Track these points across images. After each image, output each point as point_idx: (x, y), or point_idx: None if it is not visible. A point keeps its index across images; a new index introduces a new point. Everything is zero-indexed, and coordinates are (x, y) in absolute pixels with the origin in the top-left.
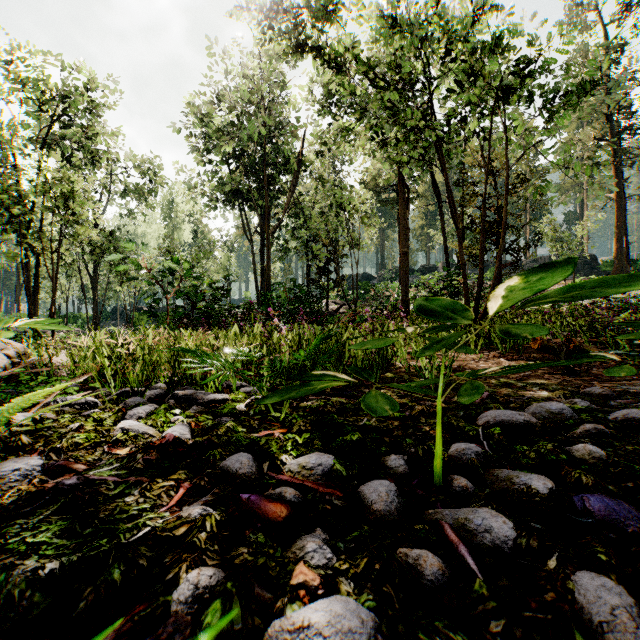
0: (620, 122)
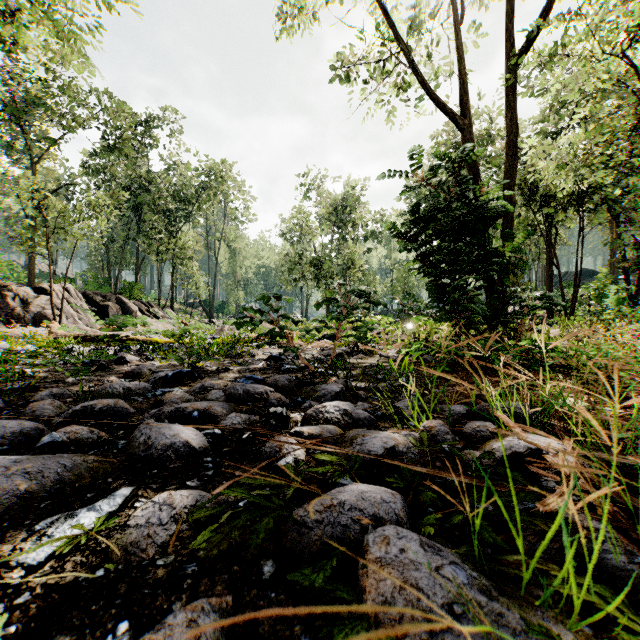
0: None
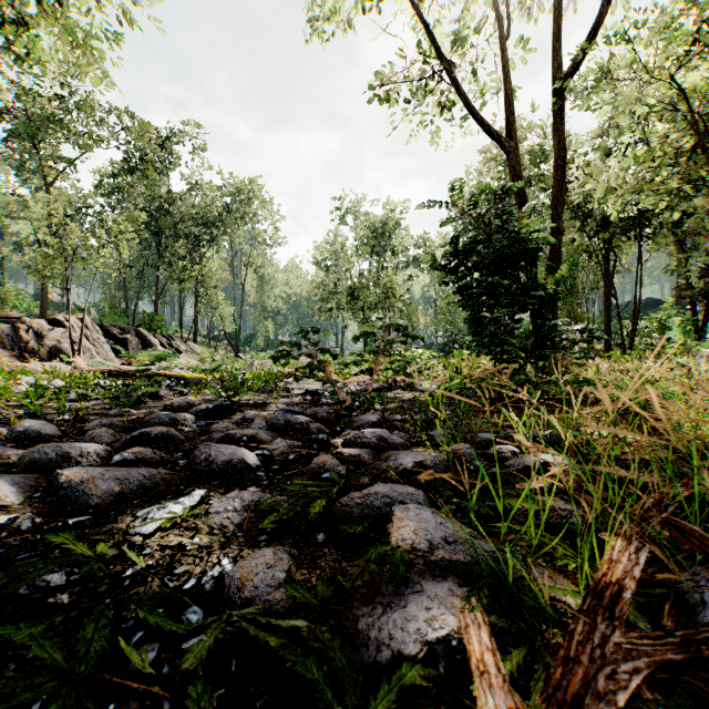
0: None
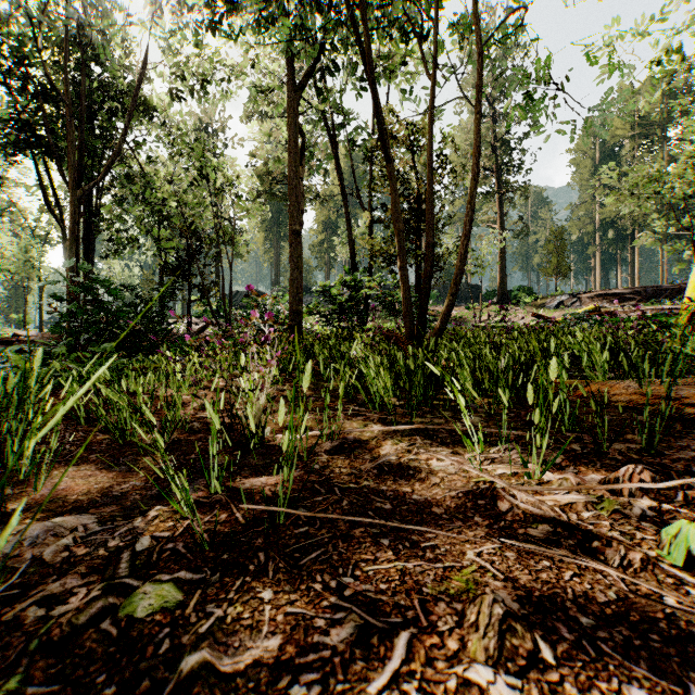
0: (501, 159)
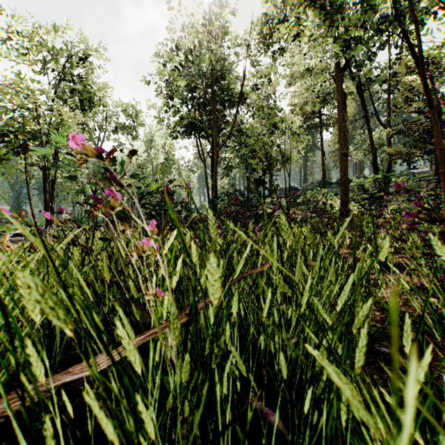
0: None
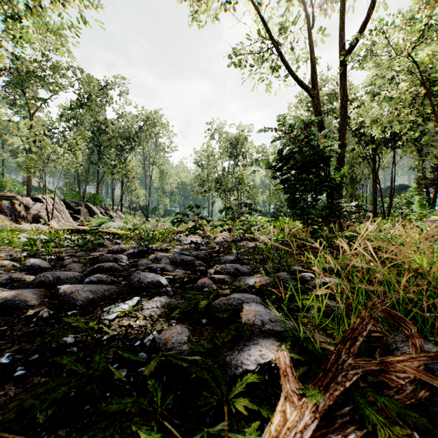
0: None
